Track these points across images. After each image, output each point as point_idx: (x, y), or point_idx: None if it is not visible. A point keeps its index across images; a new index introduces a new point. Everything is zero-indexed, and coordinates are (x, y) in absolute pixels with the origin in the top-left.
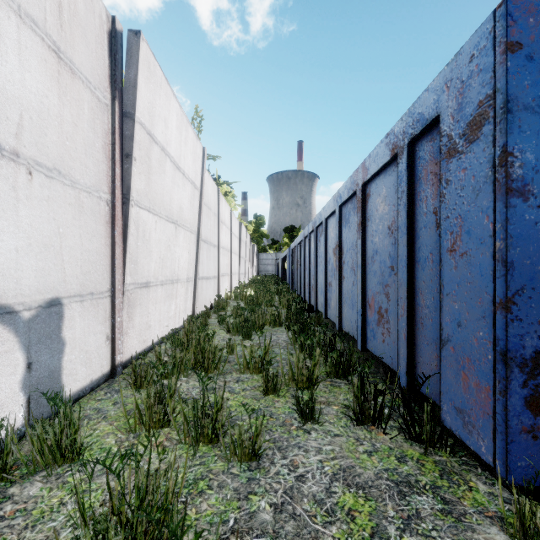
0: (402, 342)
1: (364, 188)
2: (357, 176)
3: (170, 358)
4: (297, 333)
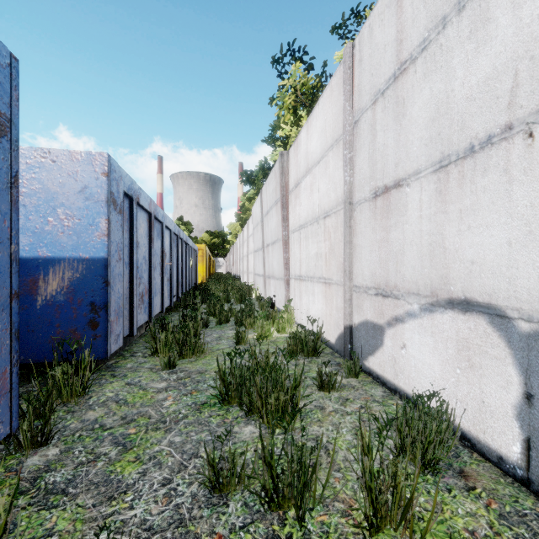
0: None
1: None
2: None
3: None
4: None
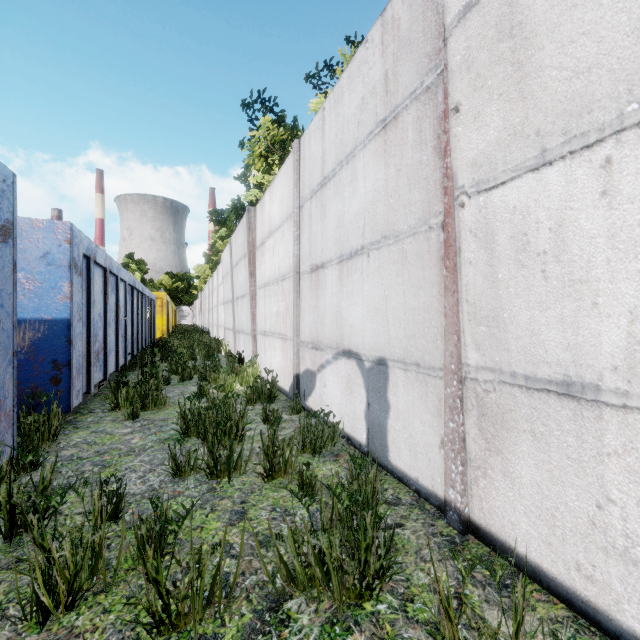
0: None
1: None
2: None
3: (508, 639)
4: None
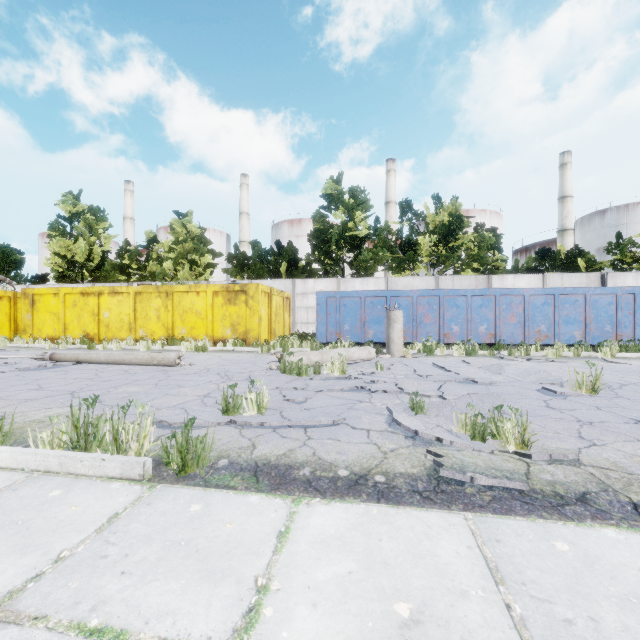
0: None
1: None
2: None
3: None
4: None
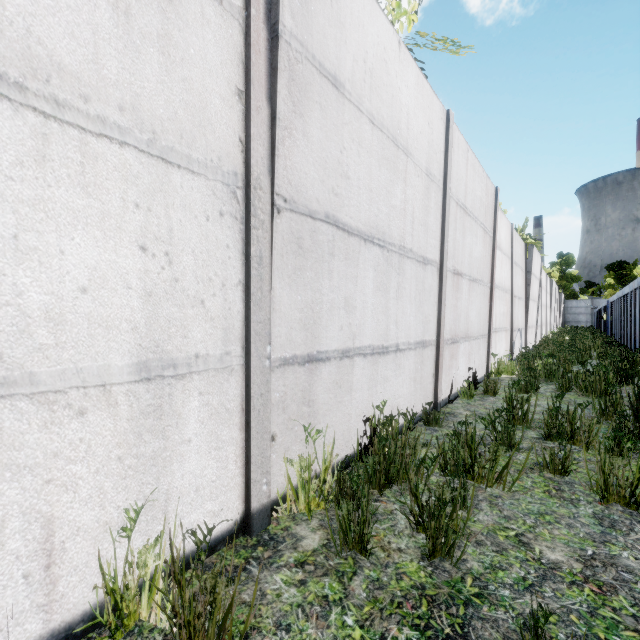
0: (638, 342)
1: (635, 290)
2: (633, 285)
3: None
4: (602, 347)
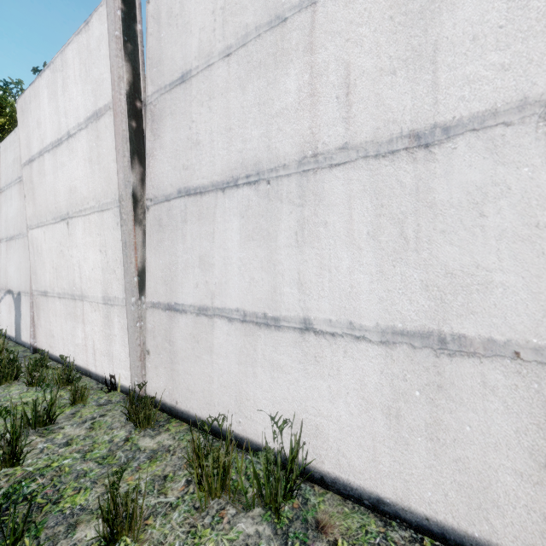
0: None
1: None
2: None
3: None
4: None
